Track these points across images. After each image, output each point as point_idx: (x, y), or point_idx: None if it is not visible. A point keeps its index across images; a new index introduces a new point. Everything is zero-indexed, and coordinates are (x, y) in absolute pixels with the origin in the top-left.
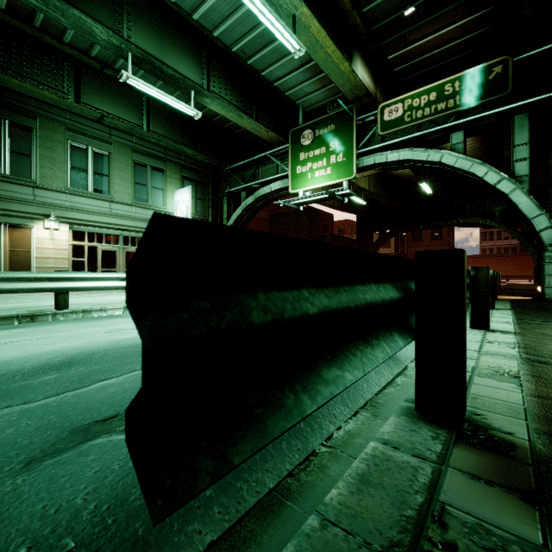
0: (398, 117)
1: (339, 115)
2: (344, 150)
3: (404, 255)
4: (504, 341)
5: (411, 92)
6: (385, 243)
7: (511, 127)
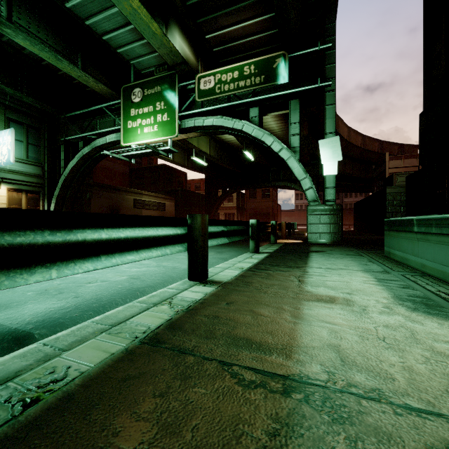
0: (211, 88)
1: (164, 78)
2: (168, 111)
3: (244, 208)
4: (186, 300)
5: (221, 68)
6: (230, 199)
7: (289, 108)
